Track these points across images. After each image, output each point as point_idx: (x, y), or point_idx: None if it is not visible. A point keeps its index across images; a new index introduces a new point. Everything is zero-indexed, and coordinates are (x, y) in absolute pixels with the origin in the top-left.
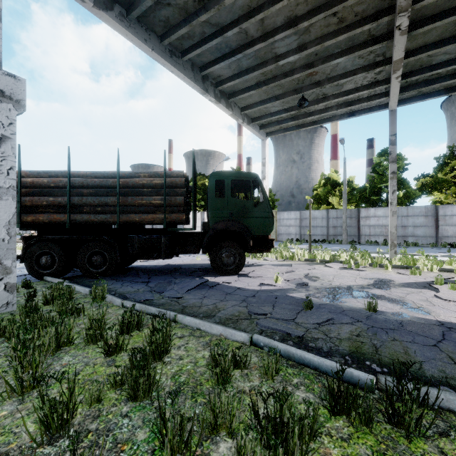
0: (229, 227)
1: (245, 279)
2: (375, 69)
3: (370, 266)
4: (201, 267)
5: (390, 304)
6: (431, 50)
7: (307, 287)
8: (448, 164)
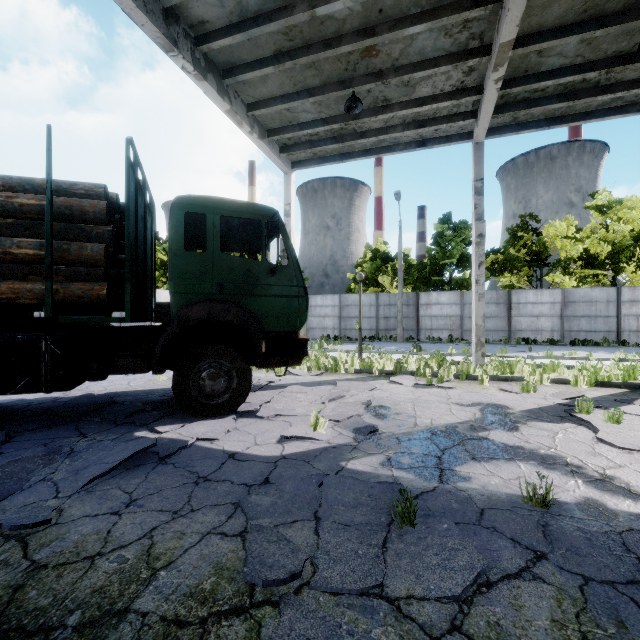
0: (217, 315)
1: (250, 425)
2: (468, 61)
3: (454, 378)
4: (162, 397)
5: (551, 474)
6: (547, 40)
7: (377, 437)
8: (521, 237)
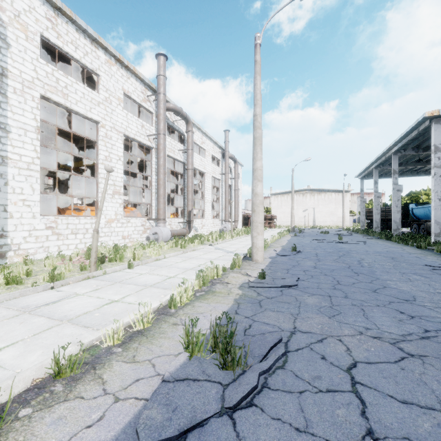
0: (415, 220)
1: None
2: None
3: None
4: None
5: None
6: None
7: None
8: None
